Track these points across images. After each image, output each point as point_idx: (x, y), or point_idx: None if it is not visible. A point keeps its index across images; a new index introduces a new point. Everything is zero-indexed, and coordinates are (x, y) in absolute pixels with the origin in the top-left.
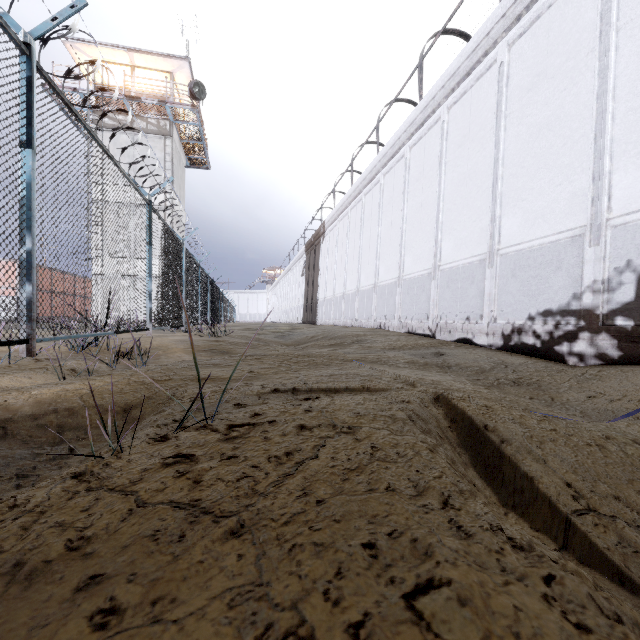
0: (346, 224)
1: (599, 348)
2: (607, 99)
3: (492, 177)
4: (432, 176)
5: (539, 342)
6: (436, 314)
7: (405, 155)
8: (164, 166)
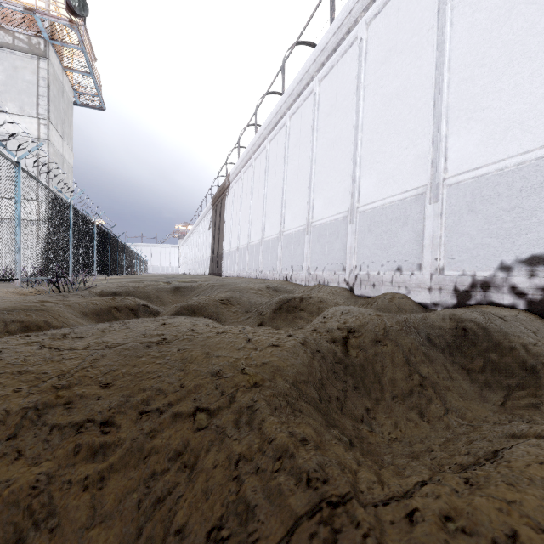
0: (250, 174)
1: None
2: None
3: (433, 87)
4: (347, 106)
5: (523, 302)
6: (354, 264)
7: (314, 89)
8: (37, 91)
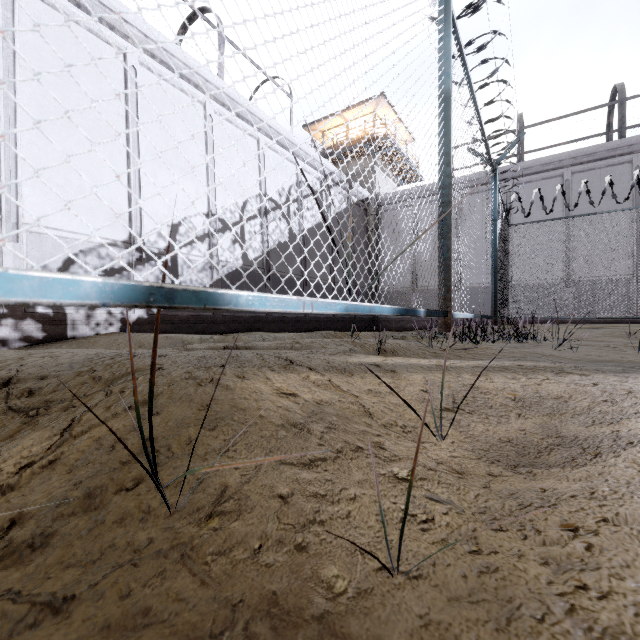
0: None
1: (25, 332)
2: (18, 118)
3: None
4: None
5: None
6: None
7: None
8: None
